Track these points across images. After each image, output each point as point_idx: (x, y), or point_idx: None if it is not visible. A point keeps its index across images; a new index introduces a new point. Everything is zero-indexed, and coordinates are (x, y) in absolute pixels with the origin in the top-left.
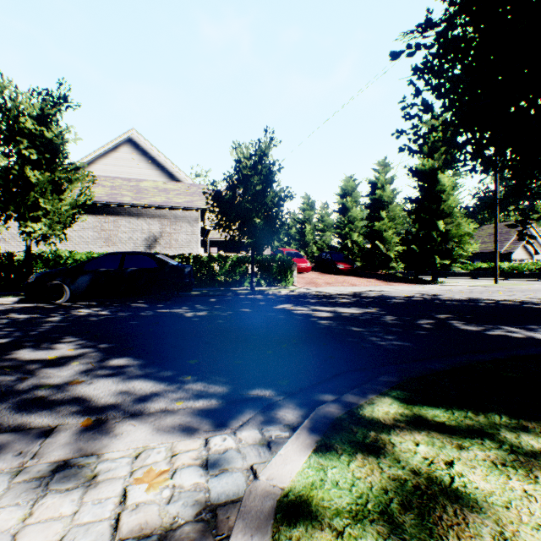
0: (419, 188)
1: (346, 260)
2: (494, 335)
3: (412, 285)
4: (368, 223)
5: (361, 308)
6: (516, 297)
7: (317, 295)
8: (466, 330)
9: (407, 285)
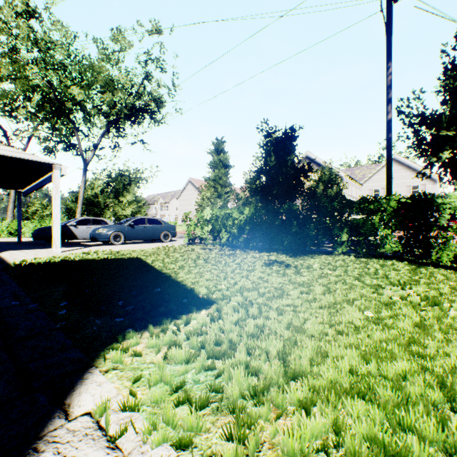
0: None
1: None
2: None
3: None
4: None
5: None
6: None
7: None
8: None
9: None
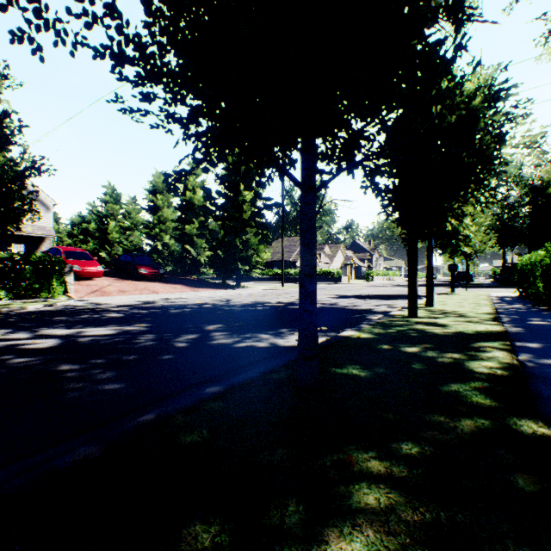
0: (226, 196)
1: (151, 264)
2: (244, 347)
3: (218, 290)
4: (180, 225)
5: (123, 326)
6: (290, 298)
7: (84, 309)
8: (221, 344)
9: (213, 290)
